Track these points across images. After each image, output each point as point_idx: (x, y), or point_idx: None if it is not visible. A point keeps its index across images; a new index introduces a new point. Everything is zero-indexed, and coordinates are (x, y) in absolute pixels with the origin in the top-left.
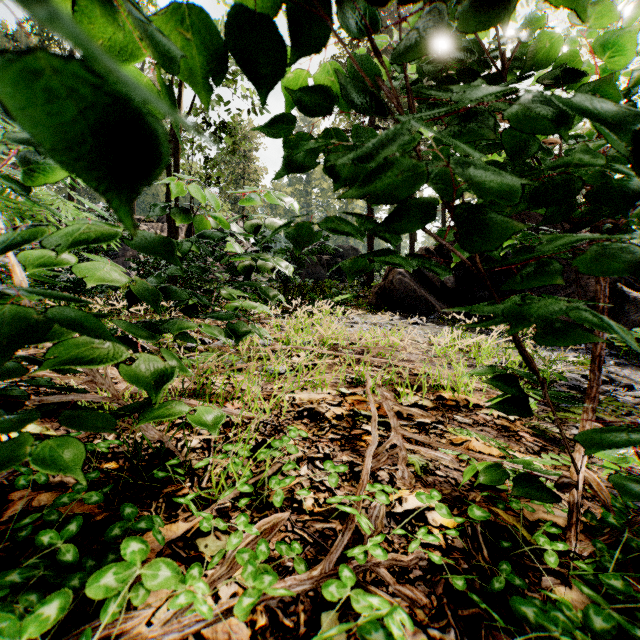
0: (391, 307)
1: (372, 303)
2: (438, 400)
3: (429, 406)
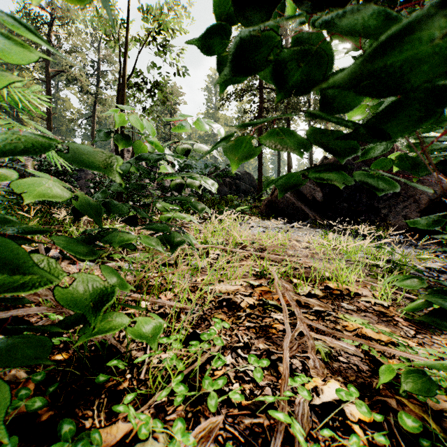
0: (276, 215)
1: (262, 212)
2: (326, 289)
3: (320, 295)
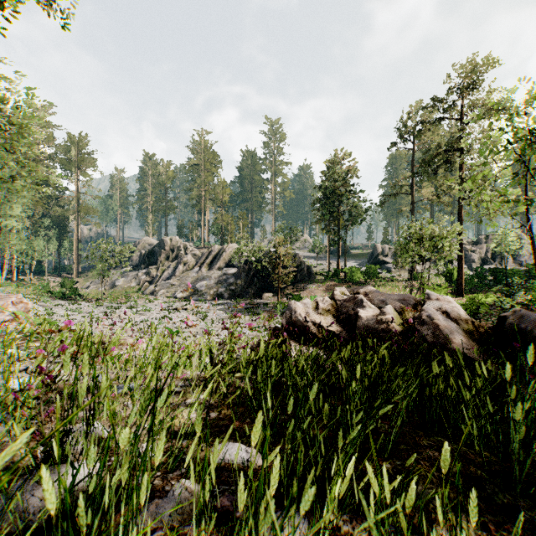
0: None
1: None
2: None
3: None
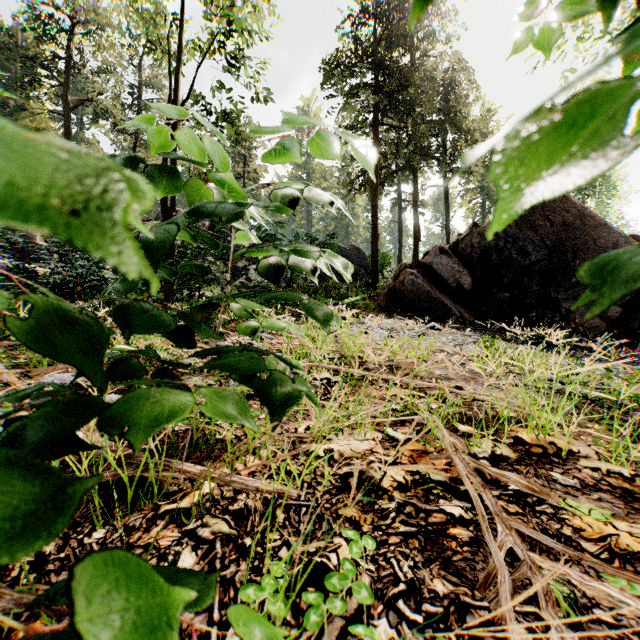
0: (402, 309)
1: (381, 305)
2: (516, 444)
3: (511, 457)
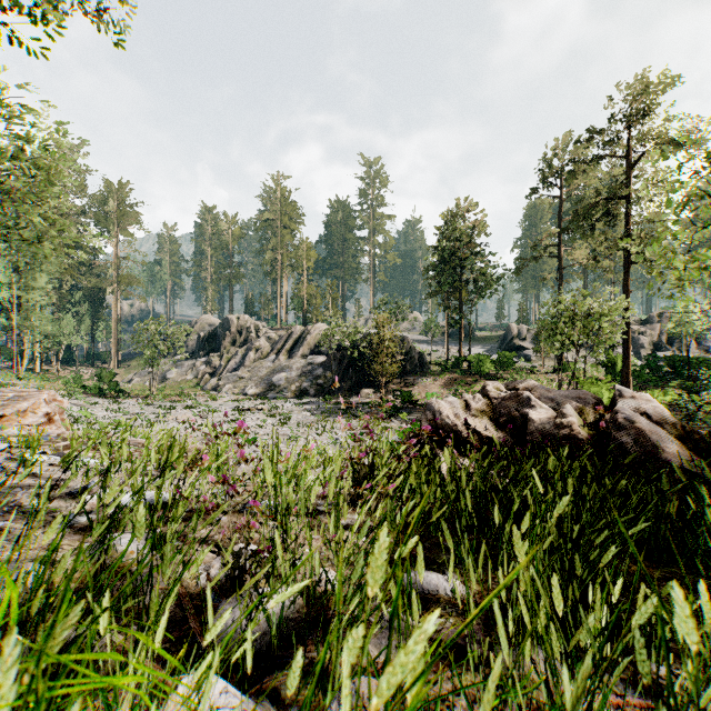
0: None
1: None
2: None
3: None
